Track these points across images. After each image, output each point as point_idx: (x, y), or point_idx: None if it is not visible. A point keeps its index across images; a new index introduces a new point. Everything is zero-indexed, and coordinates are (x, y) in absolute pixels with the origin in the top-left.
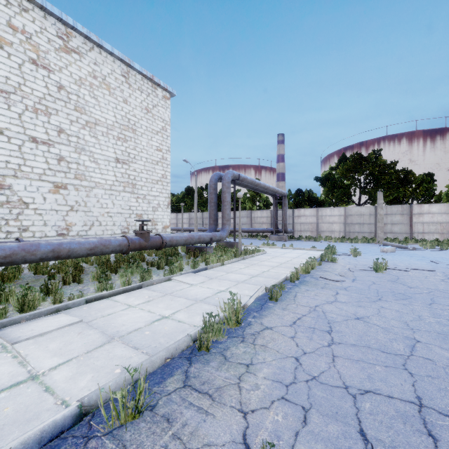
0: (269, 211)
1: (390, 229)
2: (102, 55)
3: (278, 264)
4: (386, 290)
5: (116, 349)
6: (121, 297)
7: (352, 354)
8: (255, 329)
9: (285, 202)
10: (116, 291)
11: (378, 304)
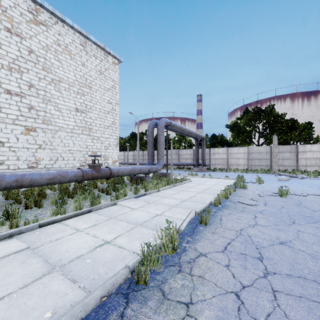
0: (192, 150)
1: (281, 163)
2: (65, 28)
3: (202, 190)
4: (296, 214)
5: (53, 282)
6: (72, 220)
7: (292, 288)
8: (190, 256)
9: (204, 143)
10: (67, 215)
11: (294, 227)
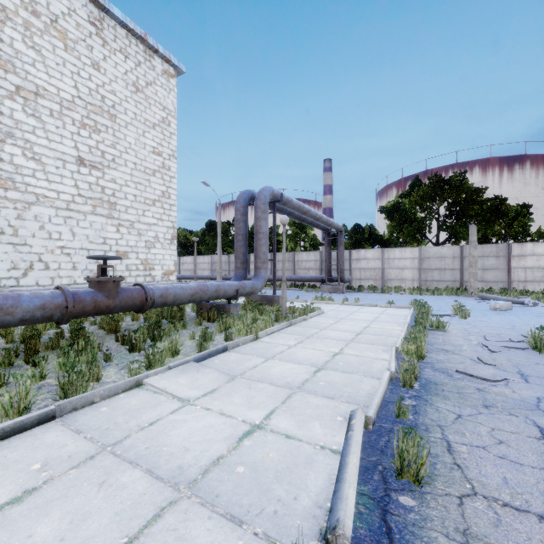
0: (318, 253)
1: (481, 277)
2: None
3: (353, 336)
4: None
5: None
6: None
7: None
8: None
9: (341, 239)
10: None
11: None
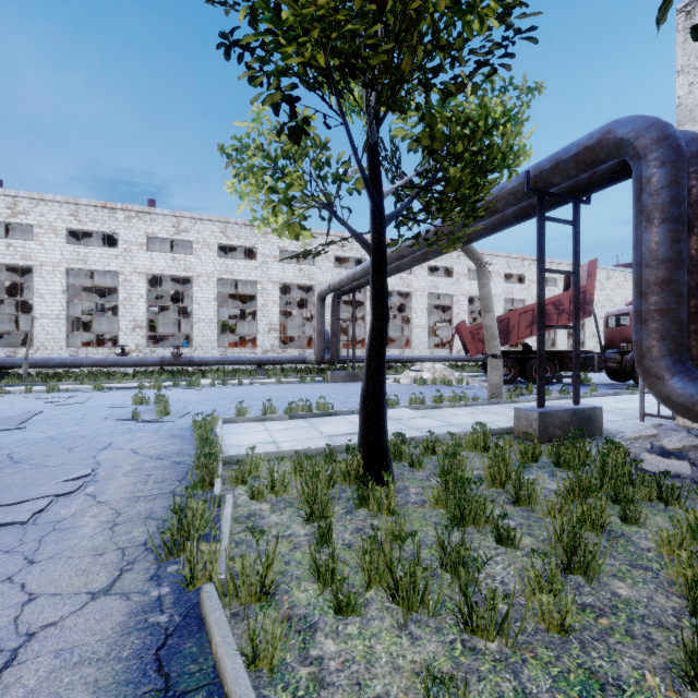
0: None
1: None
2: (617, 273)
3: None
4: None
5: None
6: None
7: None
8: None
9: None
10: None
11: None
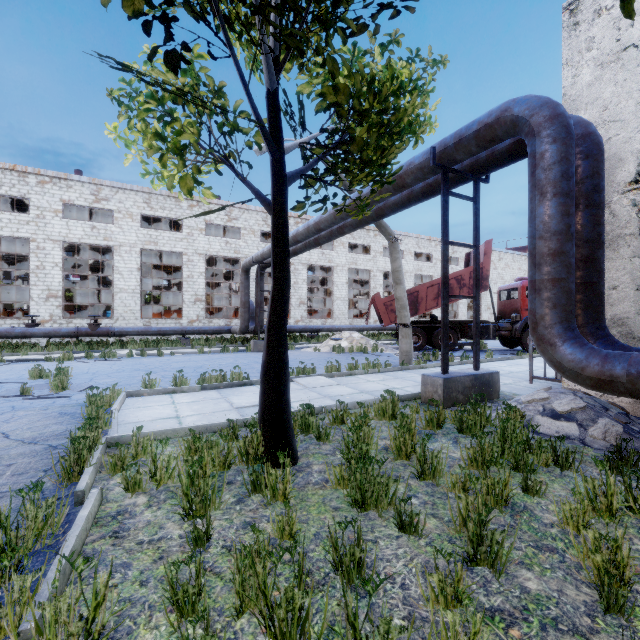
0: None
1: None
2: (507, 255)
3: None
4: None
5: None
6: None
7: None
8: None
9: None
10: None
11: None
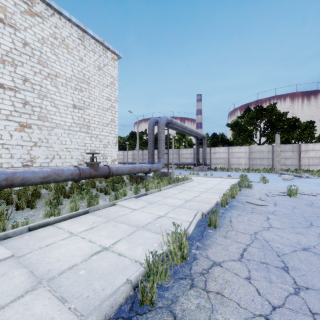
0: (192, 149)
1: (283, 162)
2: (62, 21)
3: (206, 190)
4: (311, 215)
5: (37, 301)
6: (66, 223)
7: None
8: (202, 265)
9: (205, 142)
10: (61, 217)
11: (313, 230)
